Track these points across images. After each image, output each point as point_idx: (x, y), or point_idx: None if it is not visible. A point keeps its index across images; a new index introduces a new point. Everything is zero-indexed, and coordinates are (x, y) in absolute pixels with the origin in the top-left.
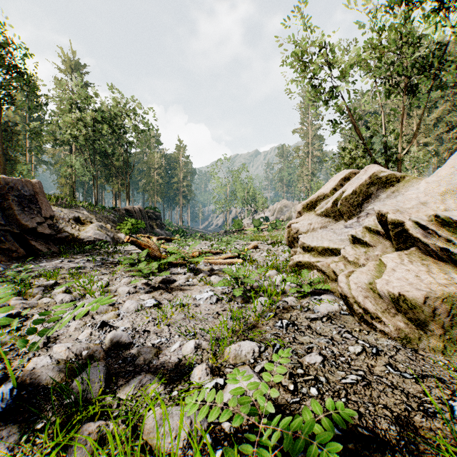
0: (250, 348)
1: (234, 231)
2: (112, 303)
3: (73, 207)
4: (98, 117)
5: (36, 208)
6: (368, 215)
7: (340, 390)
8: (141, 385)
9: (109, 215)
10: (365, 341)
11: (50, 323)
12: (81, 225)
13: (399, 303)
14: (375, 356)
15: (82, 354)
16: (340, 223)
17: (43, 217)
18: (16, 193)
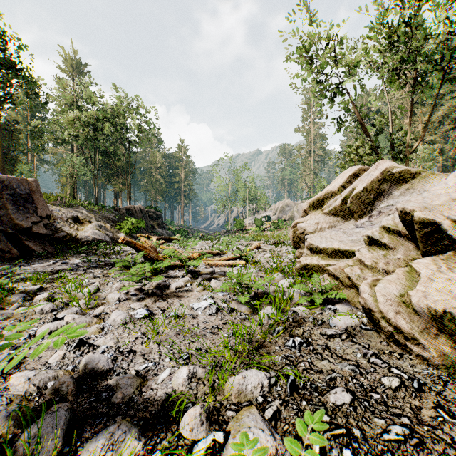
0: (257, 382)
1: (236, 231)
2: (97, 314)
3: (73, 206)
4: (99, 116)
5: (32, 207)
6: (381, 214)
7: (384, 452)
8: (112, 442)
9: (109, 214)
10: (399, 369)
11: (20, 340)
12: (80, 224)
13: (442, 321)
14: (418, 393)
15: (47, 386)
16: (350, 223)
17: (39, 216)
18: (10, 192)
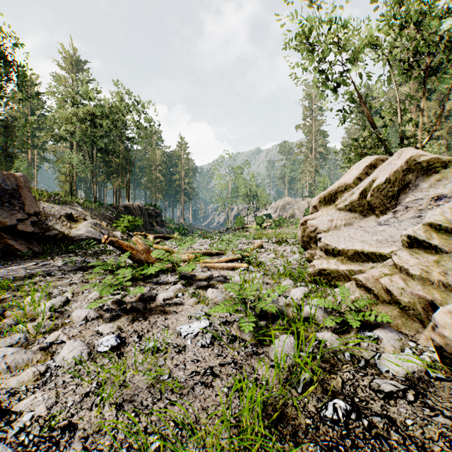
0: None
1: (236, 229)
2: (47, 344)
3: (68, 203)
4: (97, 112)
5: (19, 203)
6: (408, 209)
7: None
8: None
9: (106, 212)
10: None
11: None
12: (74, 222)
13: None
14: None
15: None
16: (370, 220)
17: (26, 213)
18: None
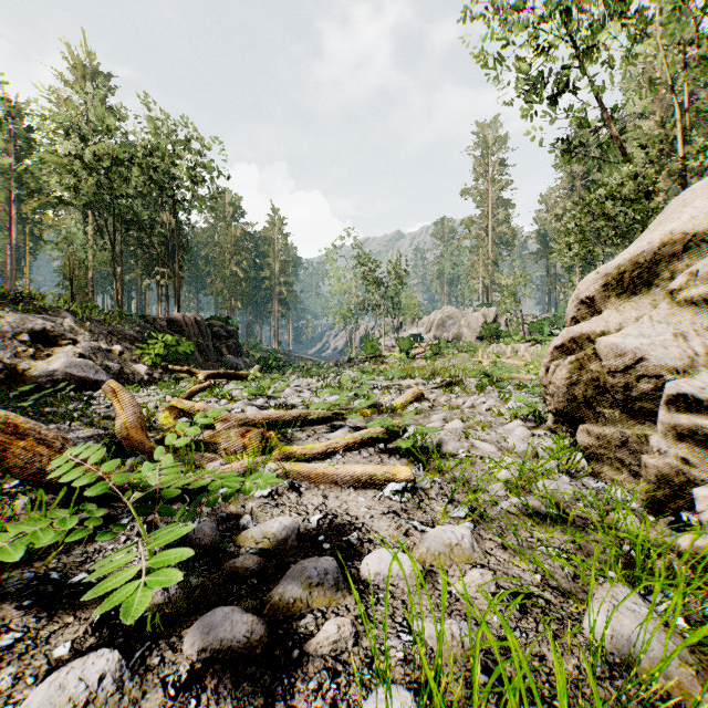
0: None
1: (365, 359)
2: None
3: (49, 312)
4: (120, 152)
5: None
6: None
7: None
8: None
9: (130, 328)
10: None
11: None
12: (48, 346)
13: None
14: None
15: None
16: None
17: None
18: None
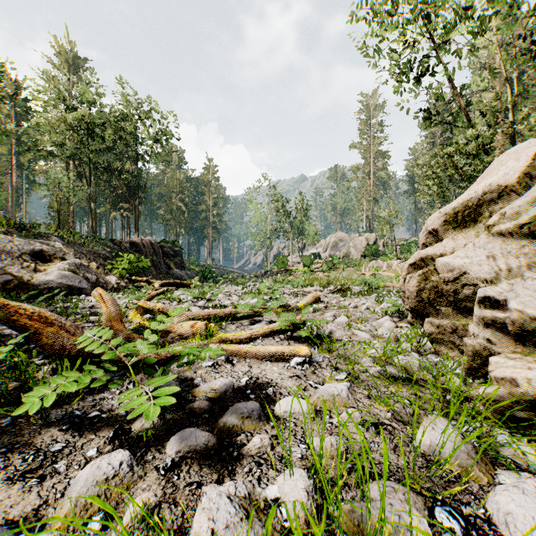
0: None
1: (277, 272)
2: None
3: (44, 237)
4: (94, 118)
5: None
6: None
7: None
8: None
9: (103, 249)
10: None
11: None
12: (44, 263)
13: None
14: None
15: None
16: None
17: None
18: None
